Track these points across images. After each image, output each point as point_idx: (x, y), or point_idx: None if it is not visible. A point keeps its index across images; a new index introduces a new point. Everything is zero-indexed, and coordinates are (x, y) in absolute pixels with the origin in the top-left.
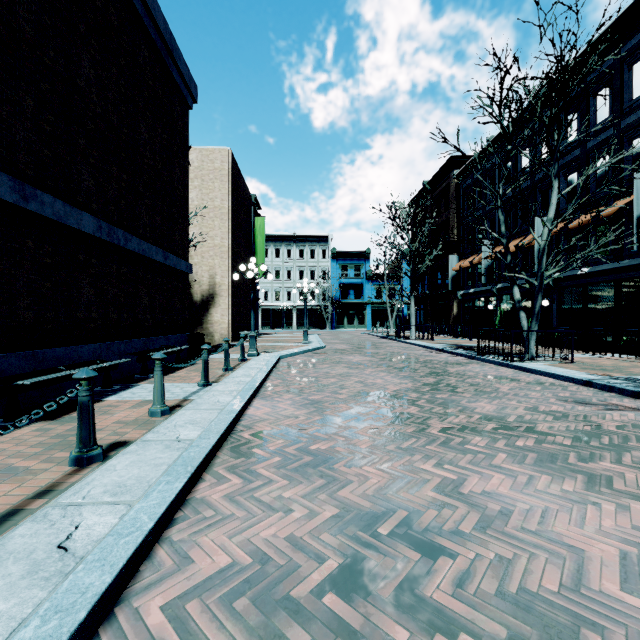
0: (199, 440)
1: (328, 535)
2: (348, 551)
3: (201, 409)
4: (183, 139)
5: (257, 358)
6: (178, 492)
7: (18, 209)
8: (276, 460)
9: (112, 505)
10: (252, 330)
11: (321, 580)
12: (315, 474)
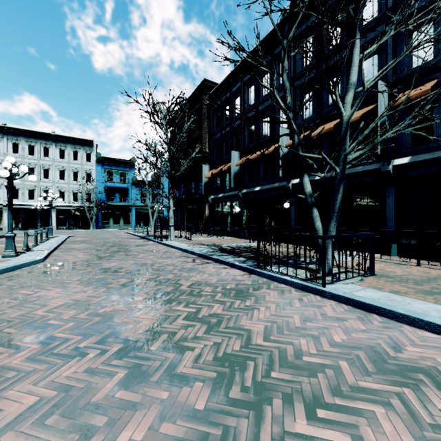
0: None
1: None
2: None
3: None
4: None
5: None
6: None
7: None
8: None
9: None
10: None
11: None
12: None
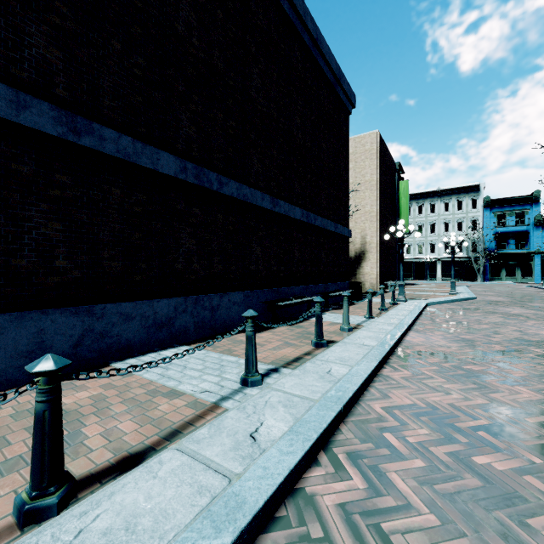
0: (378, 347)
1: (480, 410)
2: (497, 421)
3: (372, 331)
4: (345, 139)
5: (405, 303)
6: (374, 367)
7: (271, 212)
8: (434, 368)
9: (342, 365)
10: (400, 280)
11: (475, 425)
12: (468, 381)
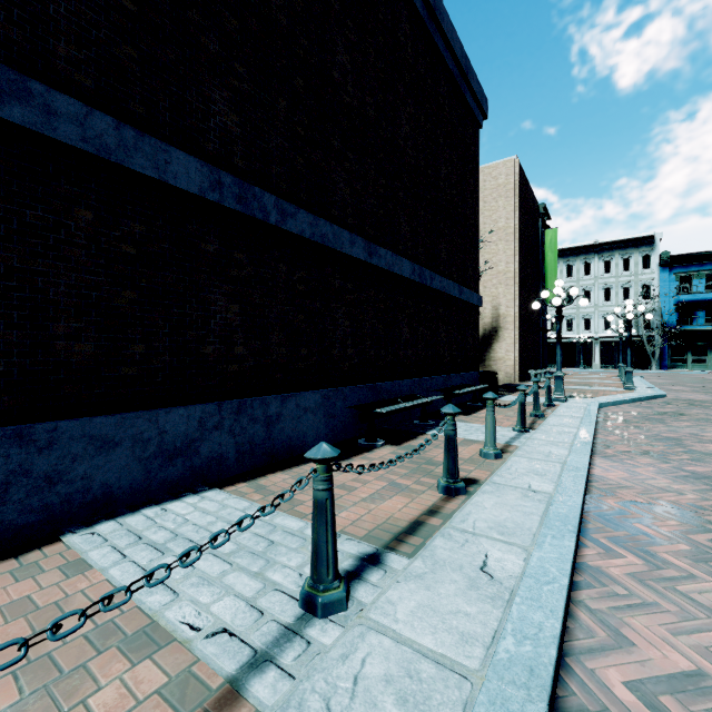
0: (559, 496)
1: None
2: None
3: (535, 459)
4: (474, 163)
5: (566, 404)
6: (573, 552)
7: (365, 265)
8: (682, 548)
9: (506, 544)
10: (558, 369)
11: None
12: None
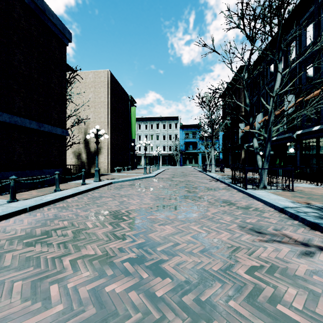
0: None
1: None
2: None
3: None
4: (60, 62)
5: (95, 183)
6: None
7: None
8: None
9: None
10: (96, 167)
11: None
12: None
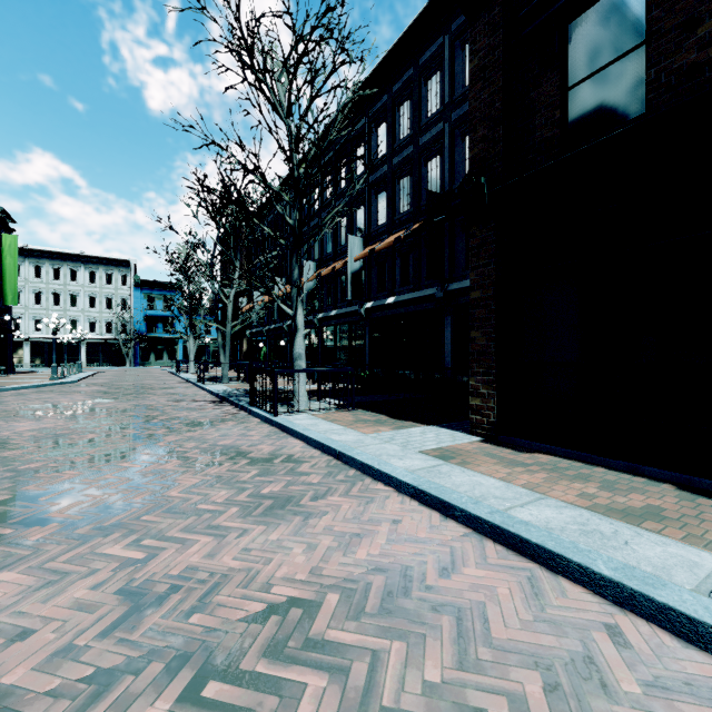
0: None
1: None
2: None
3: None
4: None
5: None
6: None
7: None
8: None
9: None
10: None
11: None
12: None
